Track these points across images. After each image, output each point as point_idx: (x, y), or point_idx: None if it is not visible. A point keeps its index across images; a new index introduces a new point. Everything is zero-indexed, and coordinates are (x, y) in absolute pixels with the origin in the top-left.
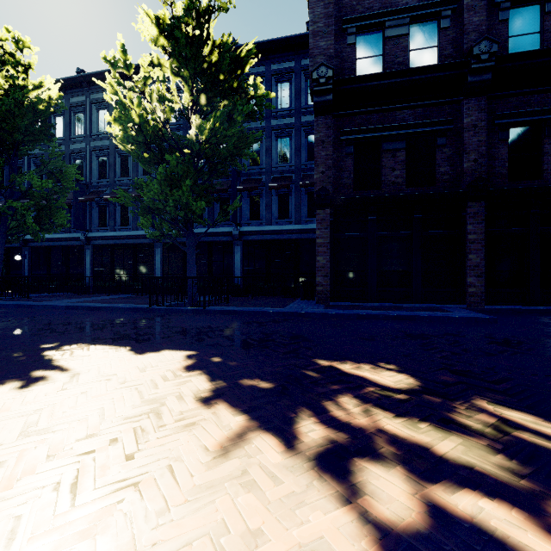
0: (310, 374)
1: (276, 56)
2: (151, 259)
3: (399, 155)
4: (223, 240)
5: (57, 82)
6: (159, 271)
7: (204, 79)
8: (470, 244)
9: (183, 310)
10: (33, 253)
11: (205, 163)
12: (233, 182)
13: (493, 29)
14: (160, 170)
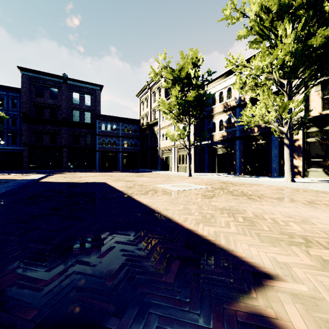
0: None
1: (11, 91)
2: None
3: (48, 136)
4: None
5: None
6: None
7: None
8: (64, 157)
9: None
10: None
11: None
12: None
13: (70, 113)
14: None
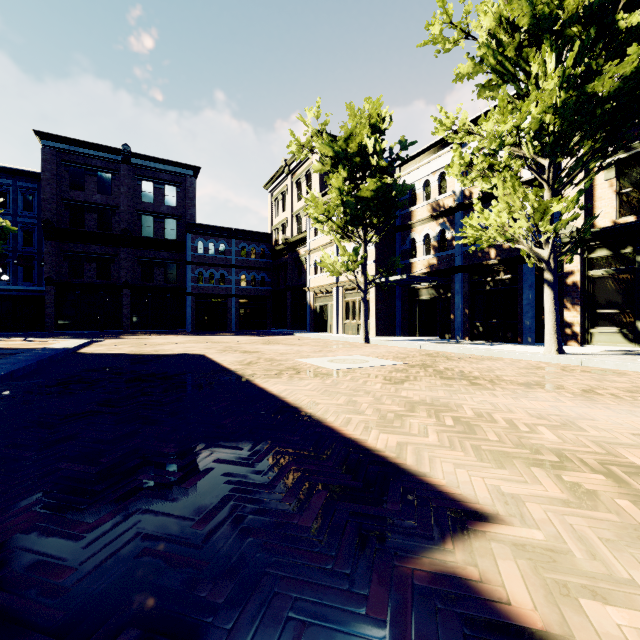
0: None
1: (22, 178)
2: None
3: (94, 265)
4: None
5: None
6: None
7: None
8: (124, 306)
9: None
10: None
11: None
12: None
13: (136, 222)
14: None
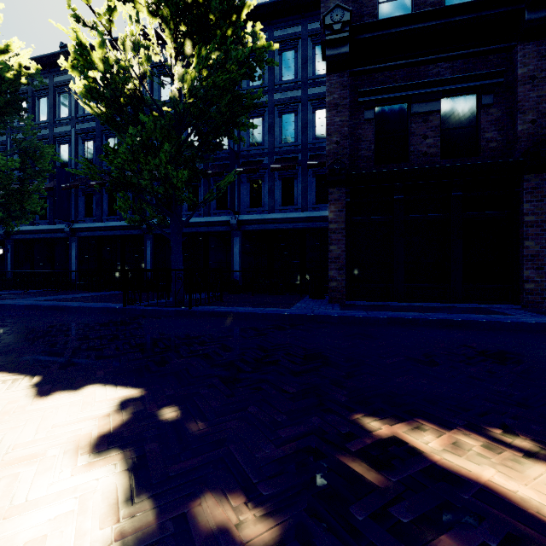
0: (361, 474)
1: (280, 20)
2: (141, 252)
3: (433, 119)
4: (220, 230)
5: (40, 59)
6: (150, 266)
7: (189, 19)
8: (527, 227)
9: (164, 311)
10: (16, 246)
11: (192, 129)
12: (231, 164)
13: None
14: (130, 130)
